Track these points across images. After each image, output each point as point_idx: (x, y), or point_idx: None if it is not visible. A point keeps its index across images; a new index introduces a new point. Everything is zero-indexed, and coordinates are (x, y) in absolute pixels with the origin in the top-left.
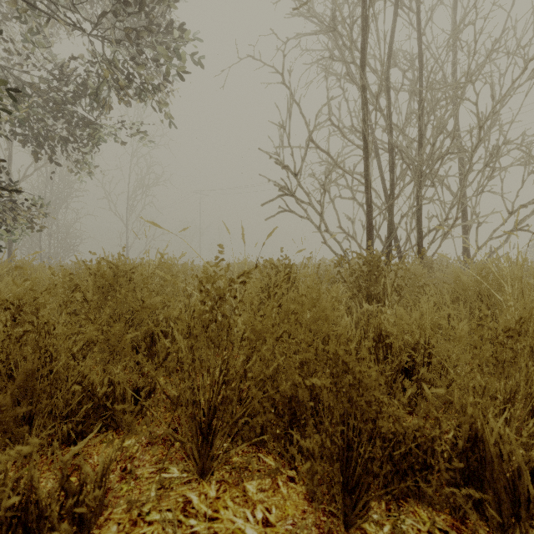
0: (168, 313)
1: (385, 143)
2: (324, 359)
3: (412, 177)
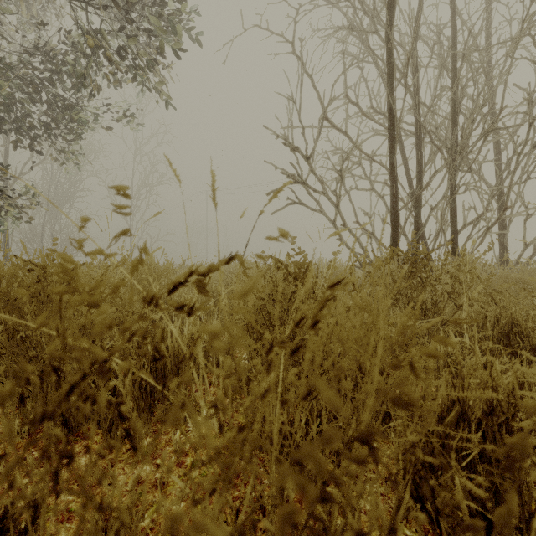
0: None
1: (410, 124)
2: None
3: (449, 158)
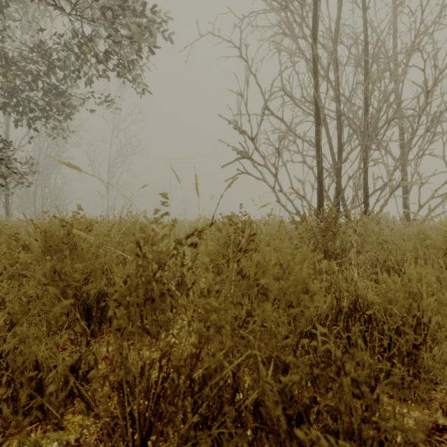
0: (90, 289)
1: (333, 111)
2: (323, 382)
3: (361, 140)
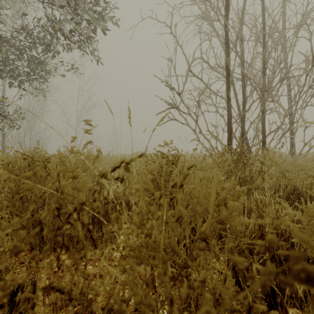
0: None
1: (239, 74)
2: None
3: (261, 94)
